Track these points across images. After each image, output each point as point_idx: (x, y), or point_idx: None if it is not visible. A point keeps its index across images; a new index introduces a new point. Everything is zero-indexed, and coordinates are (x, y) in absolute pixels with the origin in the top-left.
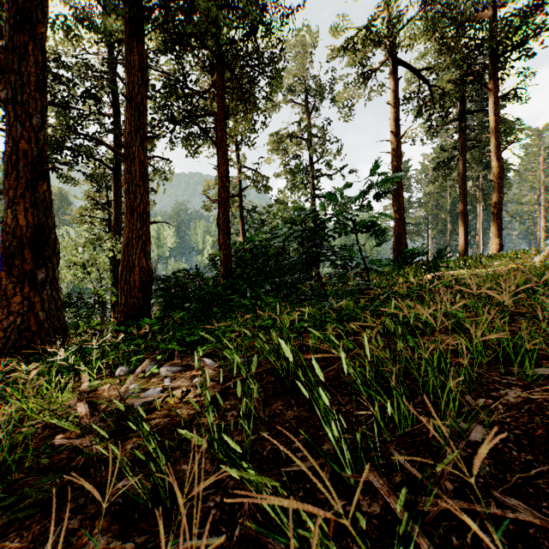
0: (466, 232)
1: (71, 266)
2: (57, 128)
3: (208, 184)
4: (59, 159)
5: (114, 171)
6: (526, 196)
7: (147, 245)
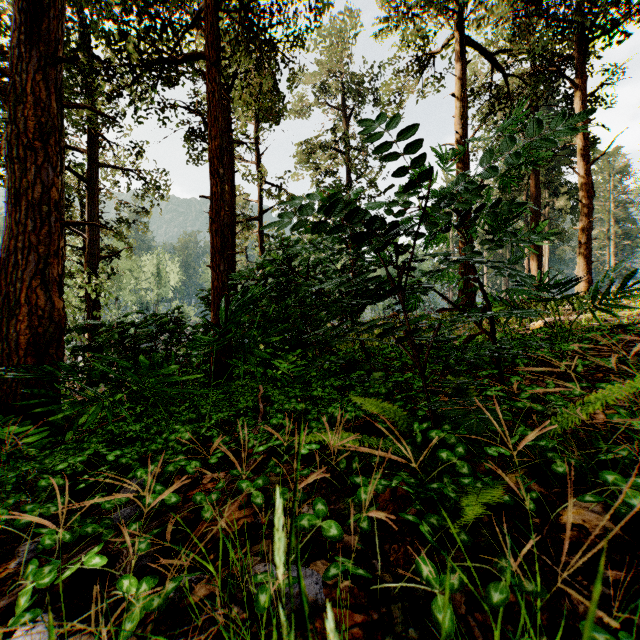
0: (540, 268)
1: None
2: (5, 121)
3: None
4: (3, 161)
5: (88, 182)
6: (594, 229)
7: (49, 265)
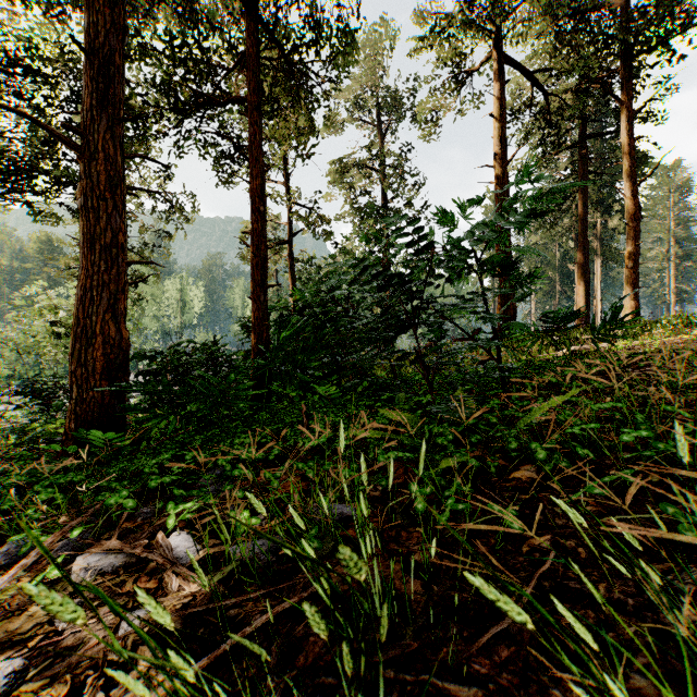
0: (587, 293)
1: (52, 337)
2: (31, 144)
3: (245, 227)
4: (31, 186)
5: None
6: (652, 249)
7: (118, 300)
